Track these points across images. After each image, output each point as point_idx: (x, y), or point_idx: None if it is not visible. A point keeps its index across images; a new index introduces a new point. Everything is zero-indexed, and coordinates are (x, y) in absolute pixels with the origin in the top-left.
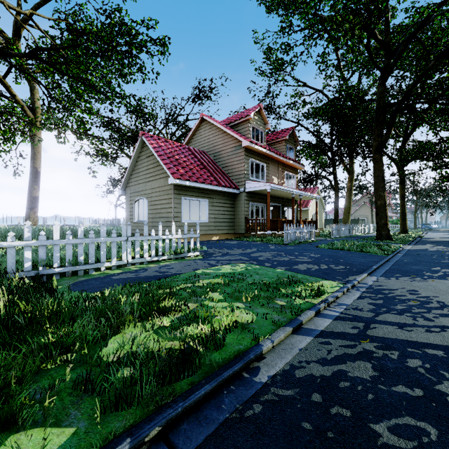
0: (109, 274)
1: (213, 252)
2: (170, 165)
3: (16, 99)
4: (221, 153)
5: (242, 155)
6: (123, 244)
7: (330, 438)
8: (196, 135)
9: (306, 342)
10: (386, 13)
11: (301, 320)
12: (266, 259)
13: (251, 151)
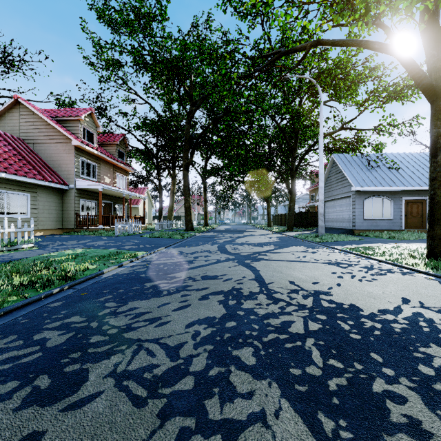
0: None
1: (47, 244)
2: None
3: None
4: (45, 146)
5: (72, 153)
6: None
7: (127, 278)
8: (6, 116)
9: (124, 268)
10: (191, 75)
11: (122, 263)
12: (101, 245)
13: (82, 151)
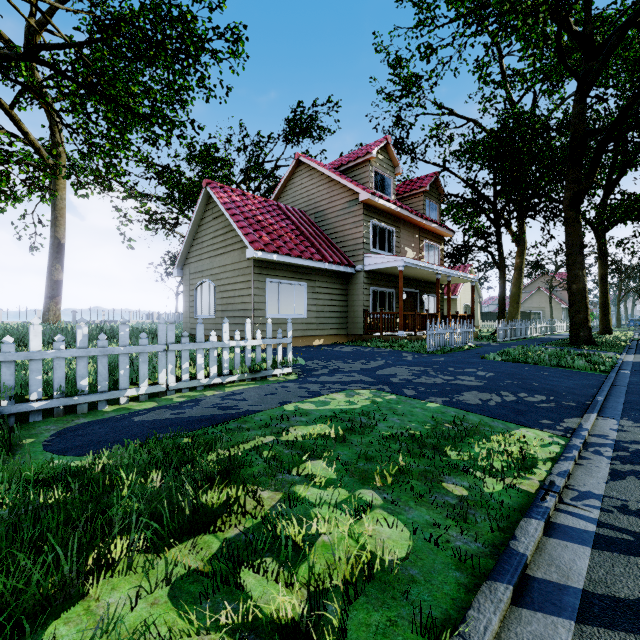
0: (132, 411)
1: (315, 366)
2: (248, 230)
3: (29, 138)
4: (327, 213)
5: (359, 214)
6: (159, 357)
7: None
8: (288, 186)
9: None
10: None
11: (524, 557)
12: (405, 381)
13: (373, 209)
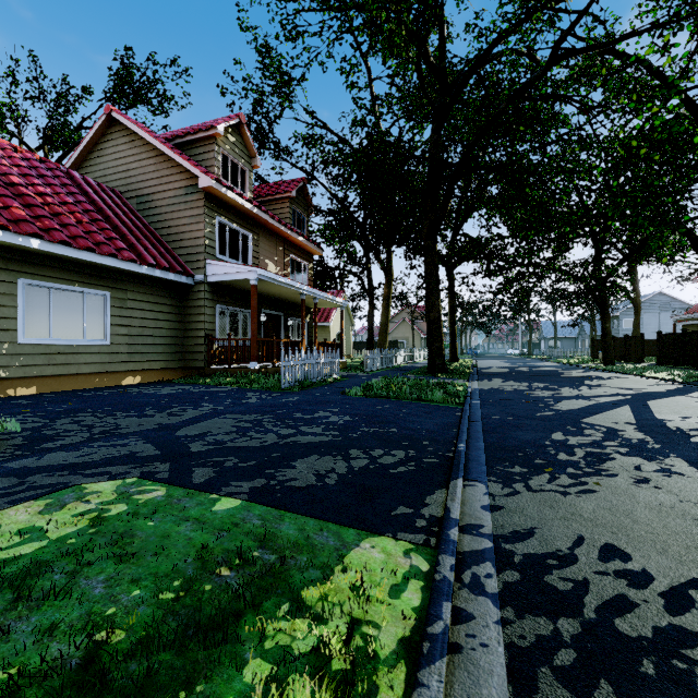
0: None
1: (66, 429)
2: None
3: None
4: (154, 199)
5: (200, 206)
6: None
7: None
8: (96, 152)
9: None
10: (442, 24)
11: None
12: (214, 446)
13: (220, 203)
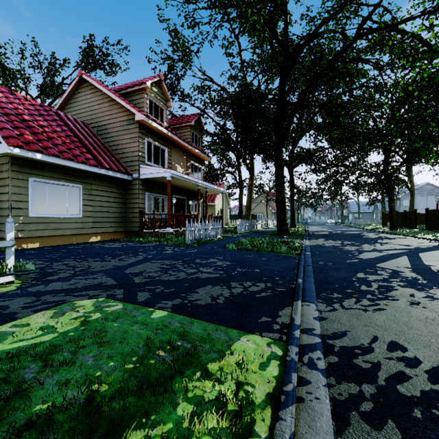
0: None
1: (60, 268)
2: (3, 125)
3: None
4: (108, 127)
5: (135, 132)
6: None
7: None
8: (73, 99)
9: None
10: (286, 15)
11: None
12: (148, 279)
13: (148, 129)
